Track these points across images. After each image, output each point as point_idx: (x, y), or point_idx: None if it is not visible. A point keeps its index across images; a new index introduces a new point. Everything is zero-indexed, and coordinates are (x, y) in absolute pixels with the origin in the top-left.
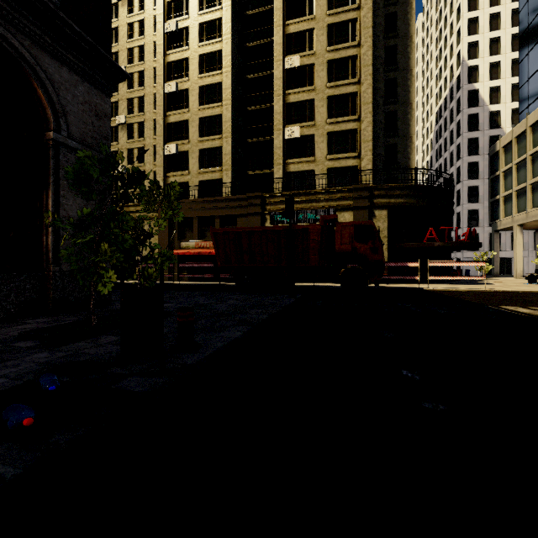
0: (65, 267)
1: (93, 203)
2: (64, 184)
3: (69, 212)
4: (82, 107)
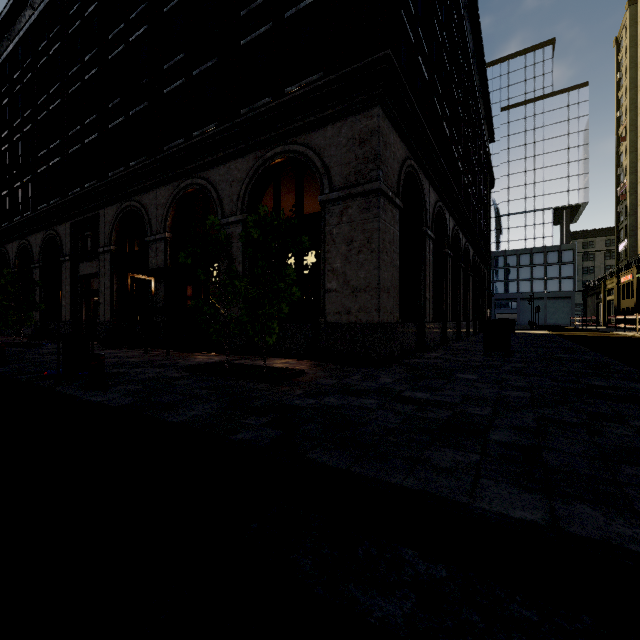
0: (329, 319)
1: (358, 246)
2: (329, 239)
3: (333, 264)
4: (346, 148)
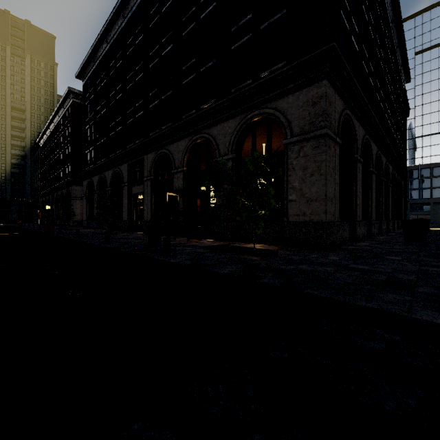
0: (290, 219)
1: (310, 171)
2: (290, 168)
3: (293, 184)
4: (302, 109)
